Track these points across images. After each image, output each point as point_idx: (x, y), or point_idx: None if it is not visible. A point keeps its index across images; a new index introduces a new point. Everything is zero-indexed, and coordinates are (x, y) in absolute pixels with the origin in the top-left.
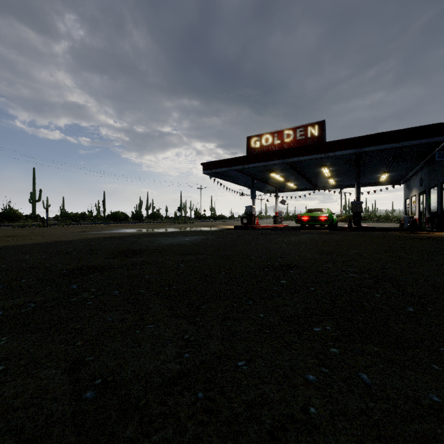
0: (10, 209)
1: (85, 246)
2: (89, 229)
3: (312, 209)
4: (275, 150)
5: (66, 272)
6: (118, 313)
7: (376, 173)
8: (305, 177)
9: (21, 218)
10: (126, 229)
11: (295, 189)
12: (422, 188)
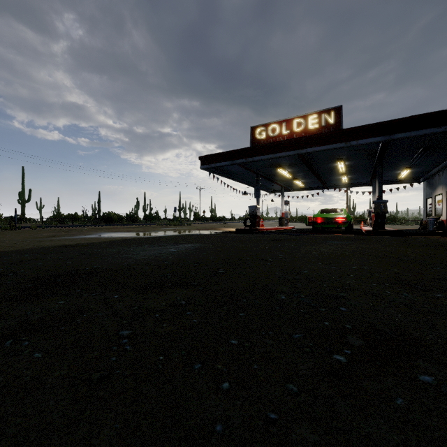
0: None
1: (5, 265)
2: (63, 233)
3: (326, 210)
4: (284, 140)
5: None
6: None
7: (396, 169)
8: (316, 173)
9: (0, 219)
10: (108, 233)
11: (301, 188)
12: None
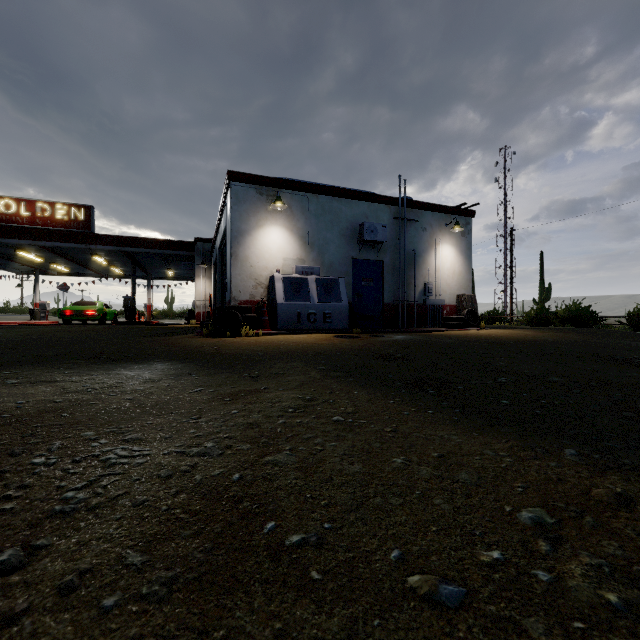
0: None
1: None
2: None
3: (80, 302)
4: (17, 227)
5: None
6: None
7: (162, 269)
8: (76, 262)
9: None
10: None
11: (71, 272)
12: None
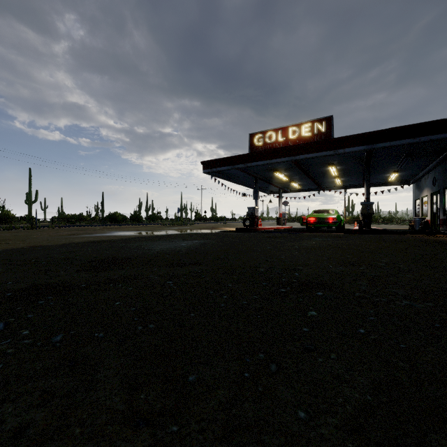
0: (1, 210)
1: (62, 253)
2: (80, 231)
3: (319, 211)
4: (279, 147)
5: (10, 296)
6: (25, 404)
7: (385, 173)
8: (311, 176)
9: (14, 219)
10: (120, 232)
11: (299, 189)
12: (435, 188)
